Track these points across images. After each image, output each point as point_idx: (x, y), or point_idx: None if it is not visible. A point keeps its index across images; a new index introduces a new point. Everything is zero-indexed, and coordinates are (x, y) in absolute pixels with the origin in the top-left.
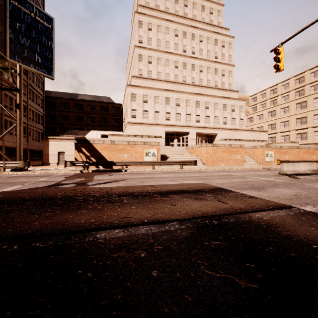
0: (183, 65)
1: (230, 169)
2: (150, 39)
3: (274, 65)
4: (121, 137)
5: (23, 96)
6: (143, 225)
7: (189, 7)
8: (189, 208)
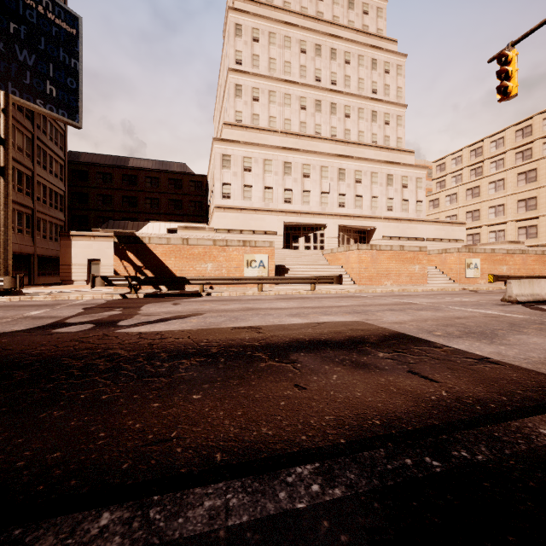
0: (315, 104)
1: (403, 291)
2: (256, 58)
3: (498, 87)
4: (202, 232)
5: (24, 159)
6: (206, 484)
7: (325, 2)
8: (342, 399)
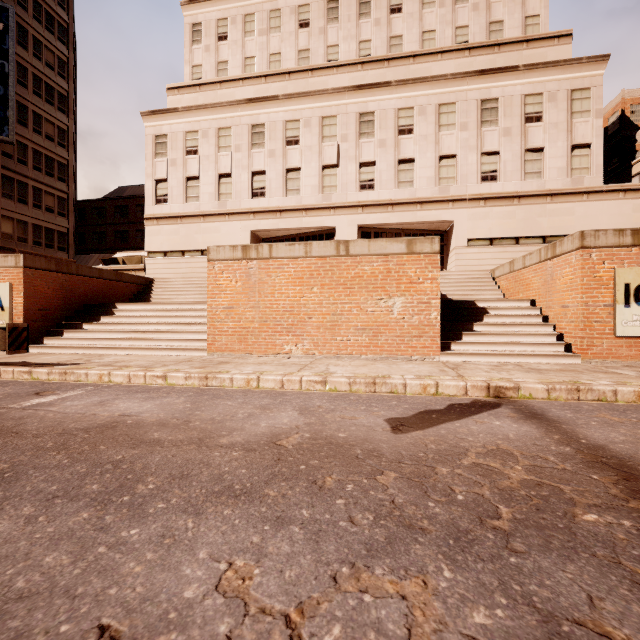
0: (326, 10)
1: (203, 380)
2: None
3: None
4: None
5: None
6: None
7: None
8: None
